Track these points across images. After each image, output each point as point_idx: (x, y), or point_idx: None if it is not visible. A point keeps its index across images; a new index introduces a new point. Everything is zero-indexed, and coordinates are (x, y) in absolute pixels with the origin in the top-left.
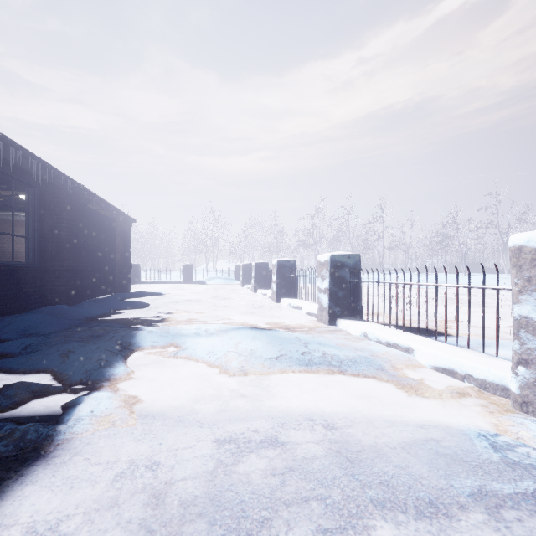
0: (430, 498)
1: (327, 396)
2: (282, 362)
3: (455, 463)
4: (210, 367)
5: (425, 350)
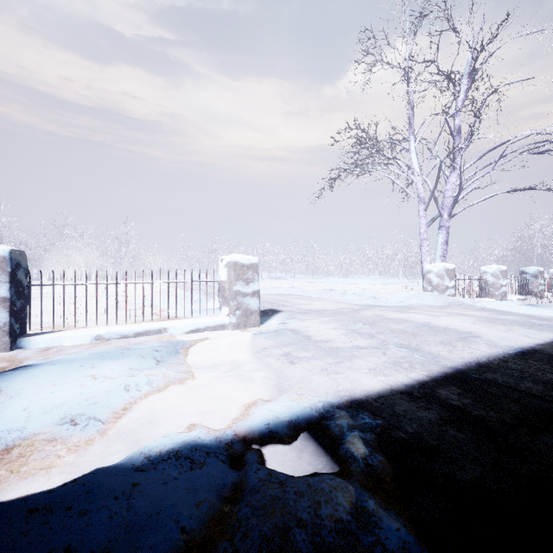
0: (302, 336)
1: (224, 353)
2: (169, 359)
3: (280, 335)
4: (163, 391)
5: (177, 325)
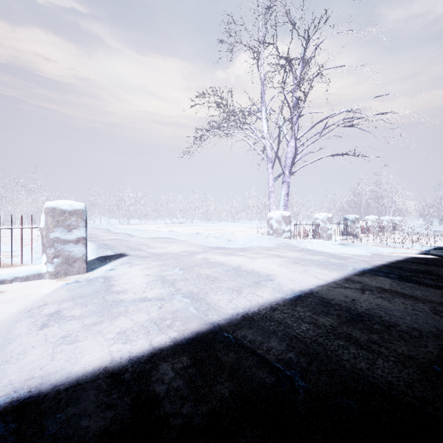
0: (106, 286)
1: None
2: None
3: (87, 285)
4: None
5: None
